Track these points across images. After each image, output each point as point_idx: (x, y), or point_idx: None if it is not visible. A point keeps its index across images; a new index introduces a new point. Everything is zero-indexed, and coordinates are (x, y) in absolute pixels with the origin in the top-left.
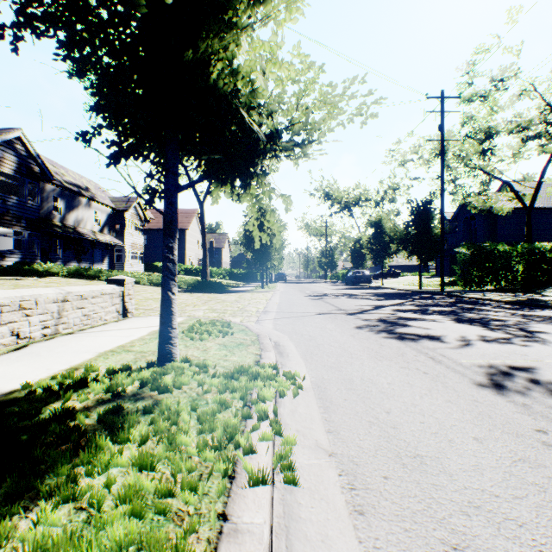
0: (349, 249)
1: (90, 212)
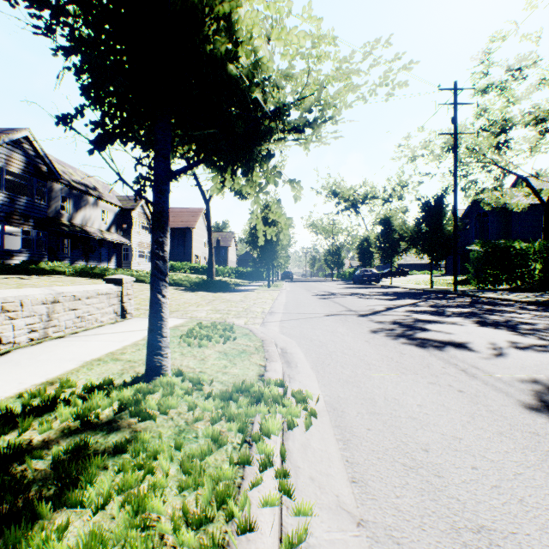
0: (357, 247)
1: (97, 211)
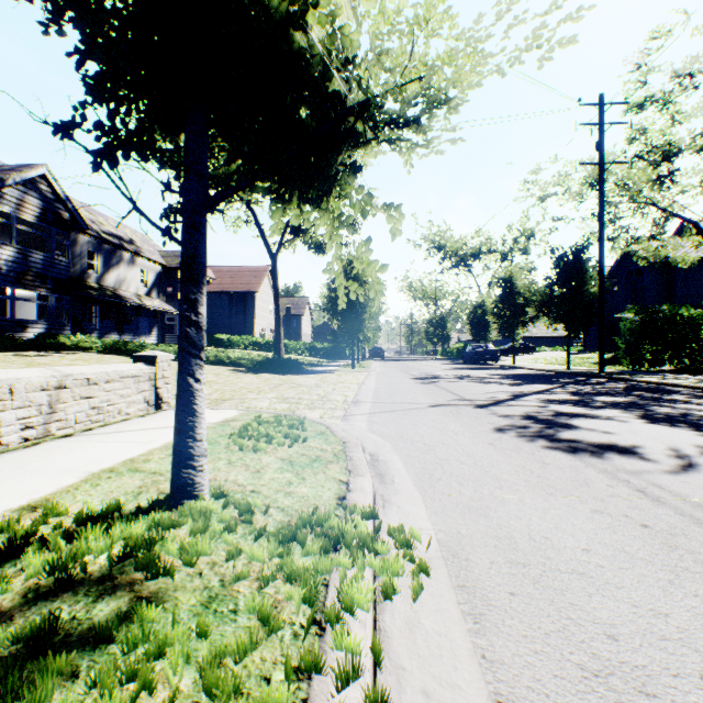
0: (468, 316)
1: (134, 270)
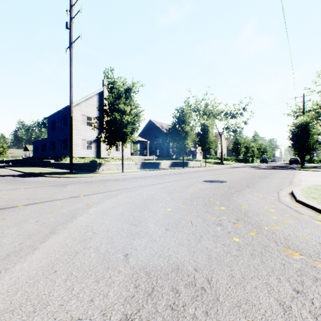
0: None
1: None
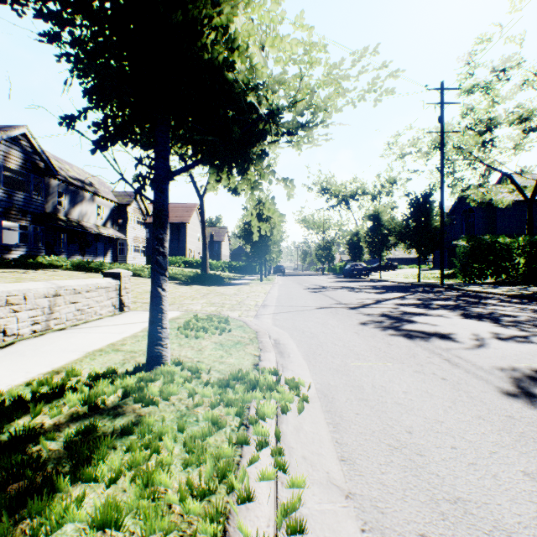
0: (347, 242)
1: (93, 207)
